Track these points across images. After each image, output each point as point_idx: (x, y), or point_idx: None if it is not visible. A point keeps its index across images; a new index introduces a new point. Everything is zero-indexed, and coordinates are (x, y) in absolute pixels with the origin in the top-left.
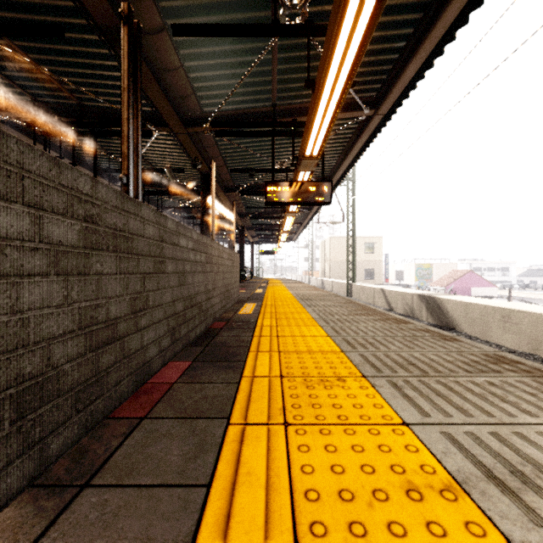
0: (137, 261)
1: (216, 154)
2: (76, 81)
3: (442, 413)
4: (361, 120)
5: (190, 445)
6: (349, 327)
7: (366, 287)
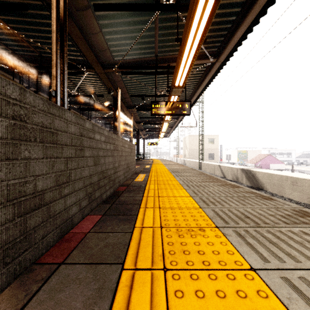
0: (62, 149)
1: (122, 86)
2: (38, 41)
3: (277, 259)
4: (208, 65)
5: (92, 290)
6: (203, 190)
7: (209, 164)
